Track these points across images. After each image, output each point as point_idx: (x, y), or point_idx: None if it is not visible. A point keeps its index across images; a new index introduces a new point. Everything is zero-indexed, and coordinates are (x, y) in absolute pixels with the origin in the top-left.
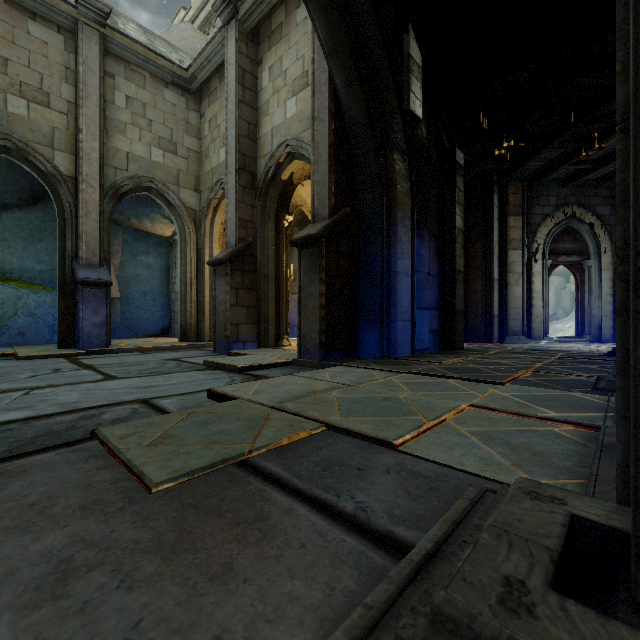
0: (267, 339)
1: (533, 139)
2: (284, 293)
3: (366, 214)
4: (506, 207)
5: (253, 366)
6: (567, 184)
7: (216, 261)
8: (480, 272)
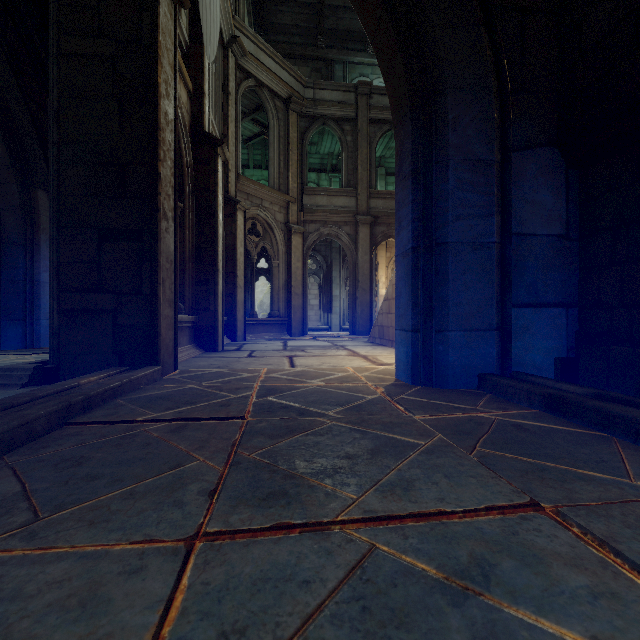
0: None
1: None
2: None
3: (9, 232)
4: None
5: None
6: None
7: None
8: None
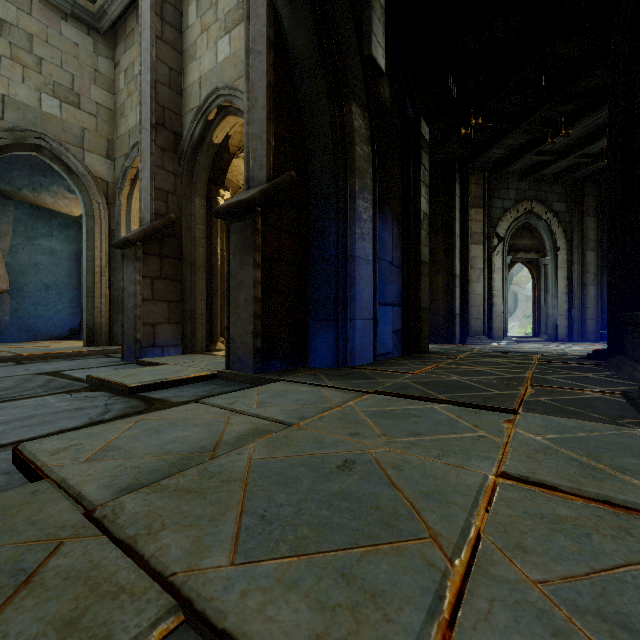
0: (195, 342)
1: (501, 119)
2: (218, 286)
3: (317, 181)
4: (468, 198)
5: (155, 384)
6: (526, 177)
7: (122, 241)
8: (442, 267)
